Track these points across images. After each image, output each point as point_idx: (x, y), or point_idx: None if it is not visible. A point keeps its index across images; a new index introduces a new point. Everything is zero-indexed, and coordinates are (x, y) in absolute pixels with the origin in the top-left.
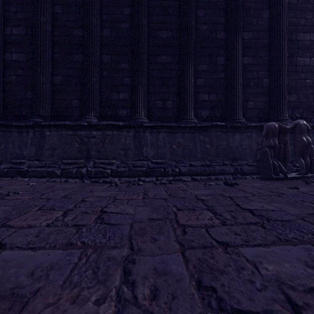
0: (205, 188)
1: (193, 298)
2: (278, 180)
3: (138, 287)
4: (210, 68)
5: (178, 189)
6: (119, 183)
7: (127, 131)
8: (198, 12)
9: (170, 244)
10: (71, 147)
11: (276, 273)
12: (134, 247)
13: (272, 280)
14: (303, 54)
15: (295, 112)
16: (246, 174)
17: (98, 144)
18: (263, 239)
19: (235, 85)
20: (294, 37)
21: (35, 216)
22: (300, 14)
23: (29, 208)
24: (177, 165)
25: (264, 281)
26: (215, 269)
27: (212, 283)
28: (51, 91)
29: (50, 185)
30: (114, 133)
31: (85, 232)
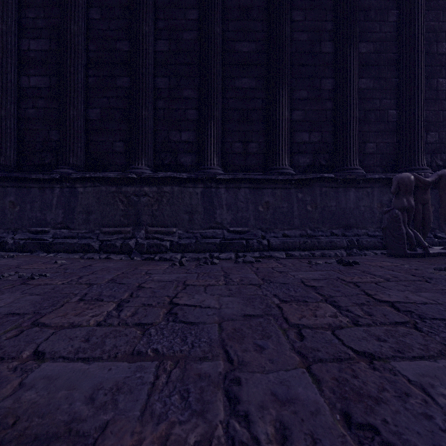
0: (311, 268)
1: (344, 441)
2: (415, 257)
3: (255, 423)
4: (312, 95)
5: (273, 270)
6: (185, 262)
7: (193, 187)
8: (294, 14)
9: (284, 354)
10: (113, 209)
11: None
12: (233, 358)
13: None
14: None
15: (436, 158)
16: (366, 248)
17: (152, 205)
18: (424, 348)
19: (349, 120)
20: (434, 48)
21: (77, 310)
22: (442, 16)
23: (66, 298)
24: (265, 235)
25: None
26: (365, 395)
27: (367, 418)
28: (84, 131)
29: (87, 264)
30: (174, 190)
31: (155, 335)
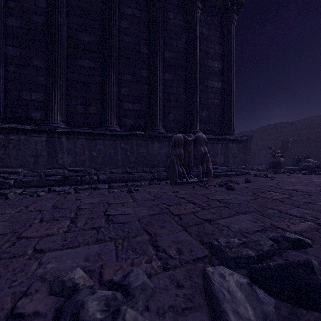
0: (103, 195)
1: None
2: (182, 184)
3: None
4: (134, 79)
5: (74, 198)
6: (11, 196)
7: (39, 136)
8: (122, 22)
9: None
10: None
11: (49, 270)
12: None
13: (36, 277)
14: (212, 78)
15: (206, 126)
16: (162, 179)
17: None
18: (82, 242)
19: (155, 98)
20: (205, 62)
21: None
22: (210, 44)
23: None
24: (97, 172)
25: (27, 279)
26: None
27: None
28: None
29: None
30: (20, 138)
31: None
